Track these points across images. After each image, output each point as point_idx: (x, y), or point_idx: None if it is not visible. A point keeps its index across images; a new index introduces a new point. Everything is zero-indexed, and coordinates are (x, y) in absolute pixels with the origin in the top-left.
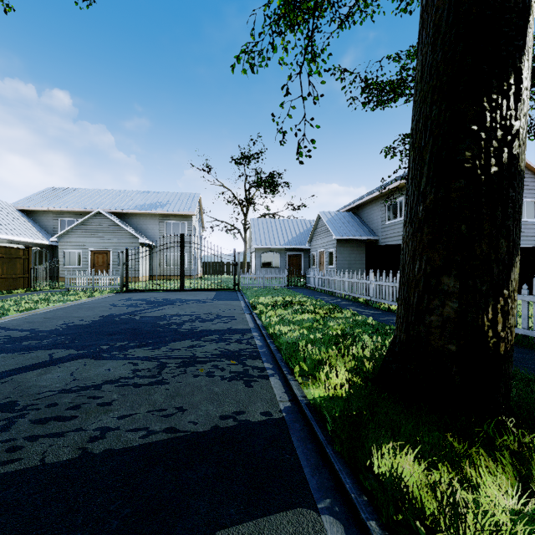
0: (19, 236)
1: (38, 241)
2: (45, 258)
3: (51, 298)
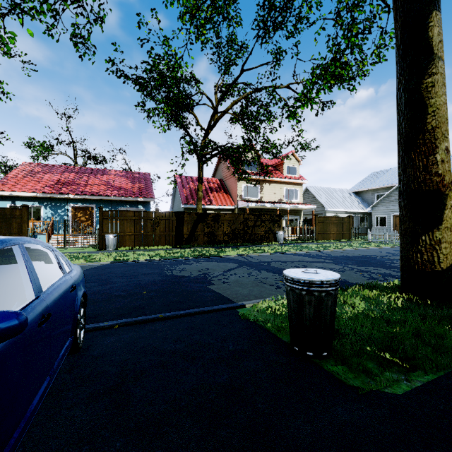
0: (350, 209)
1: (361, 210)
2: (366, 221)
3: (353, 244)
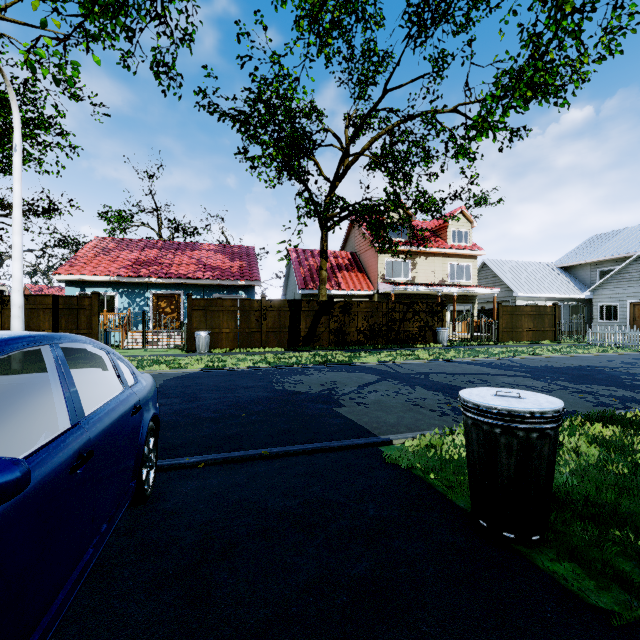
0: (555, 293)
1: (573, 296)
2: (581, 312)
3: (561, 349)
